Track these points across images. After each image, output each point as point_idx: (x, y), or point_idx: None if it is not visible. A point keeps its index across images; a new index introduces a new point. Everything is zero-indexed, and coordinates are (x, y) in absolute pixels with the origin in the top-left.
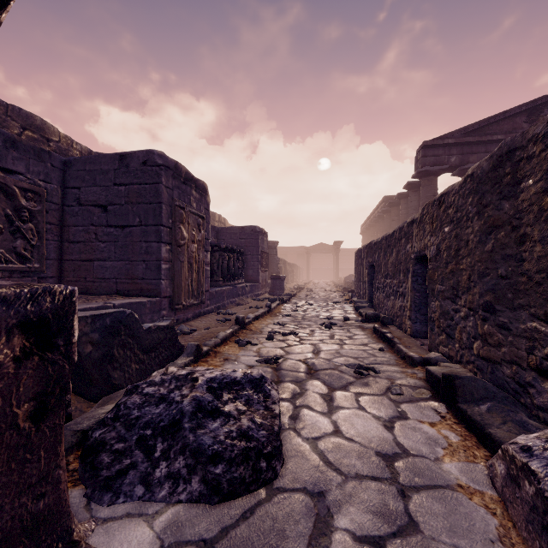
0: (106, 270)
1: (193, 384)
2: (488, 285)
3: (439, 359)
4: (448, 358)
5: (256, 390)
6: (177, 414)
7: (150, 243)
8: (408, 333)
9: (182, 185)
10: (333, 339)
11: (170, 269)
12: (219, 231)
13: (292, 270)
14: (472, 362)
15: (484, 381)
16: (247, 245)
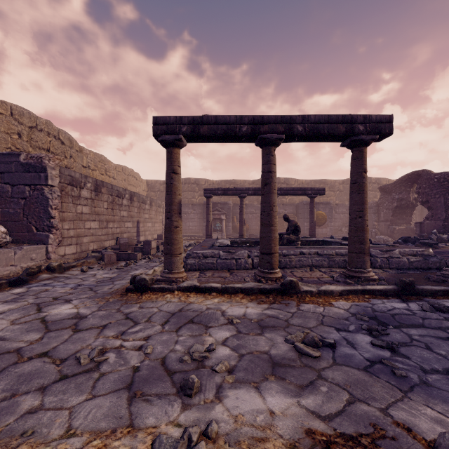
0: None
1: None
2: None
3: None
4: None
5: None
6: None
7: None
8: None
9: None
10: None
11: None
12: None
13: None
14: None
15: None
16: None
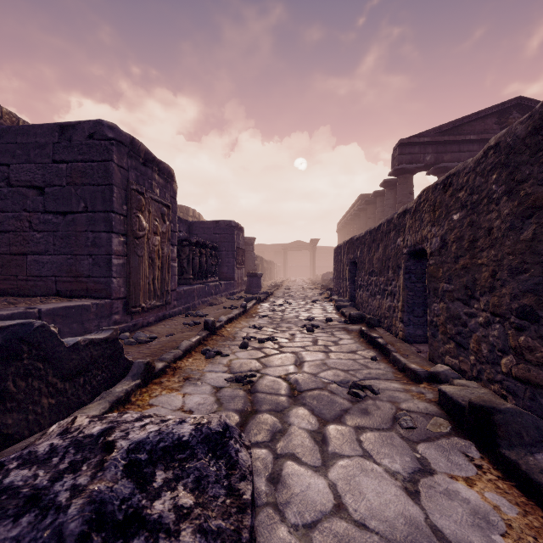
0: (43, 265)
1: (103, 459)
2: (526, 284)
3: (449, 373)
4: (458, 372)
5: (215, 453)
6: (50, 542)
7: (98, 233)
8: (400, 337)
9: (141, 166)
10: (317, 345)
11: (125, 265)
12: (192, 225)
13: (269, 267)
14: (498, 382)
15: (532, 415)
16: (222, 240)
